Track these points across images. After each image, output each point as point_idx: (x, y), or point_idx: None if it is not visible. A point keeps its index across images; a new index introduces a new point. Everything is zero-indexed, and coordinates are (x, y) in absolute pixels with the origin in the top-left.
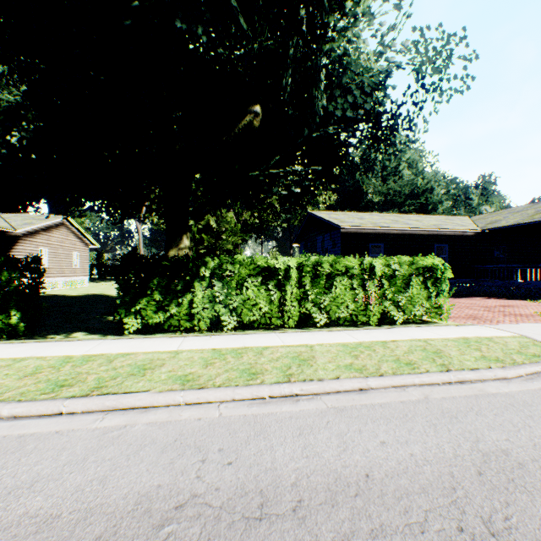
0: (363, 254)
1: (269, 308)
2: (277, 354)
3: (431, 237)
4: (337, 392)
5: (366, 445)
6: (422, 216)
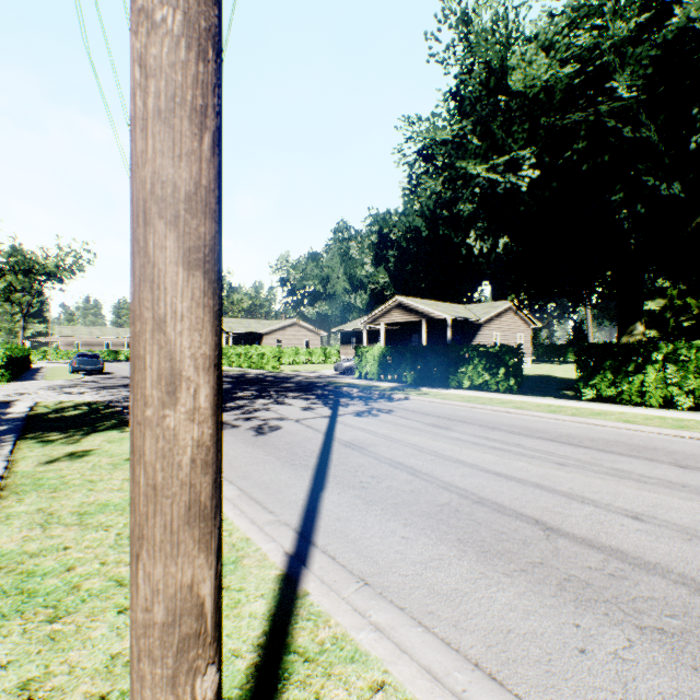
0: None
1: None
2: None
3: None
4: None
5: None
6: None
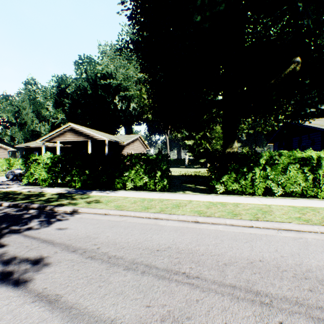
0: None
1: (305, 184)
2: None
3: None
4: None
5: None
6: None
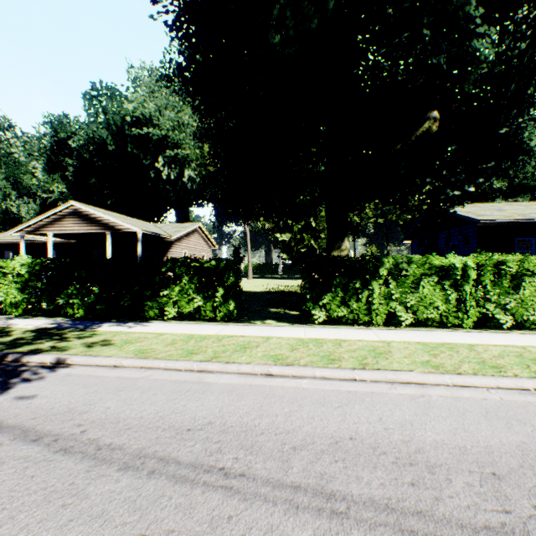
0: (507, 251)
1: (445, 307)
2: (493, 352)
3: None
4: None
5: None
6: None
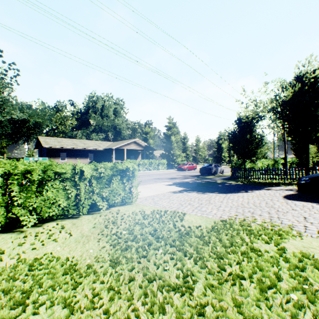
0: (58, 156)
1: None
2: None
3: (87, 150)
4: None
5: None
6: (92, 141)
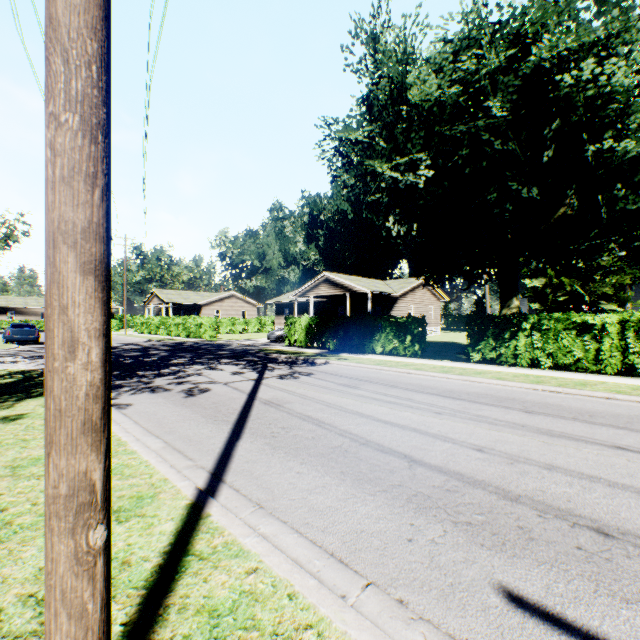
0: None
1: (583, 356)
2: (567, 380)
3: None
4: (588, 396)
5: (572, 403)
6: None
